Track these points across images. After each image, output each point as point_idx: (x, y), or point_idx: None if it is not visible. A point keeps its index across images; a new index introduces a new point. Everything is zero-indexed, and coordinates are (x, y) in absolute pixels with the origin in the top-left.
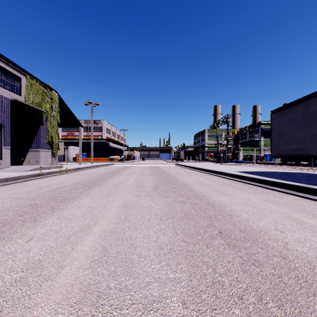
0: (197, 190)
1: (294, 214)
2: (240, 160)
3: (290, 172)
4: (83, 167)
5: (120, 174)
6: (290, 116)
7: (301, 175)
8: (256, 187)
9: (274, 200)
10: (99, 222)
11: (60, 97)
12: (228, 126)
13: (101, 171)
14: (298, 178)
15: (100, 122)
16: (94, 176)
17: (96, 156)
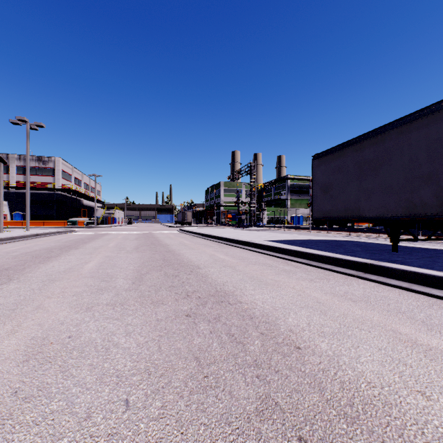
0: (217, 279)
1: (397, 325)
2: (265, 224)
3: (333, 239)
4: (0, 238)
5: (74, 251)
6: (338, 164)
7: (349, 243)
8: (304, 267)
9: (344, 292)
10: None
11: None
12: (251, 178)
13: (40, 244)
14: (351, 249)
15: (51, 160)
16: (14, 257)
17: (43, 218)
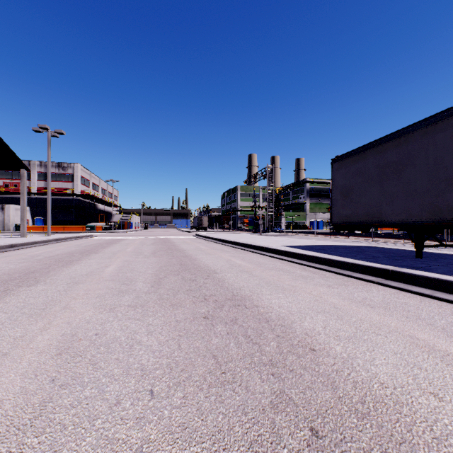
0: (233, 284)
1: (415, 331)
2: (282, 229)
3: (353, 245)
4: (24, 242)
5: (94, 255)
6: (359, 167)
7: (371, 249)
8: (323, 273)
9: (362, 298)
10: None
11: None
12: (268, 182)
13: (61, 249)
14: (372, 255)
15: (71, 166)
16: (38, 261)
17: (63, 223)
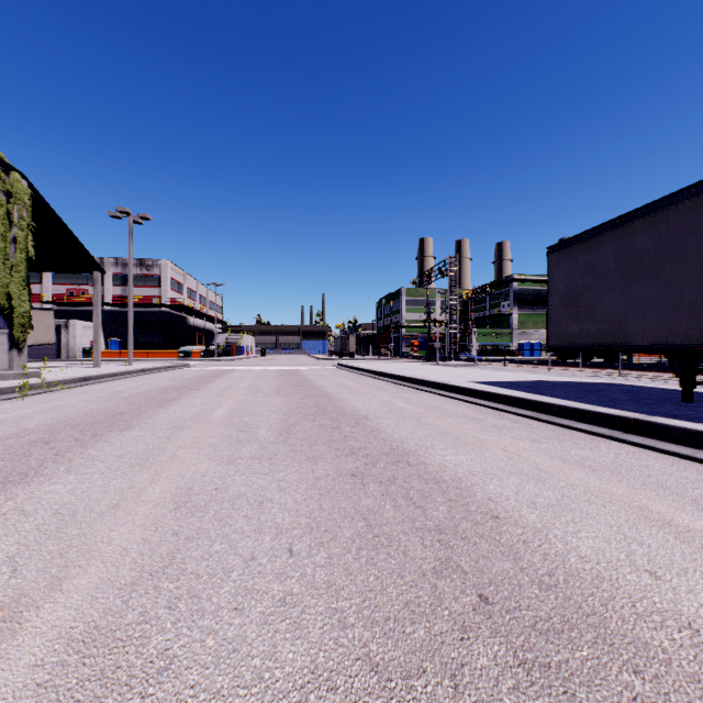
0: (392, 434)
1: (649, 501)
2: (473, 356)
3: (584, 381)
4: (101, 374)
5: (196, 393)
6: (590, 259)
7: (611, 388)
8: (528, 422)
9: (581, 457)
10: (63, 586)
11: (36, 191)
12: (450, 282)
13: (150, 384)
14: (611, 397)
15: (157, 264)
16: (124, 400)
17: (147, 347)
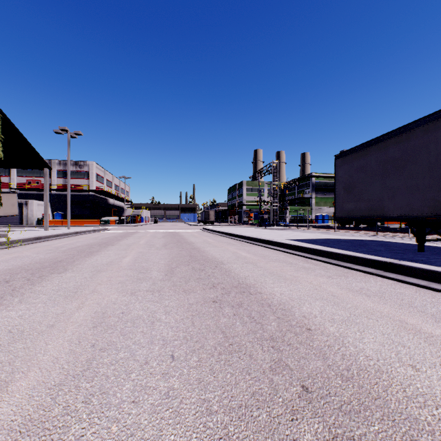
0: (239, 274)
1: (405, 316)
2: (287, 223)
3: (357, 239)
4: (48, 235)
5: (111, 247)
6: (361, 163)
7: (374, 243)
8: (324, 265)
9: (360, 288)
10: (9, 388)
11: (4, 115)
12: (273, 177)
13: (81, 241)
14: (374, 249)
15: (86, 164)
16: (63, 252)
17: (80, 217)
